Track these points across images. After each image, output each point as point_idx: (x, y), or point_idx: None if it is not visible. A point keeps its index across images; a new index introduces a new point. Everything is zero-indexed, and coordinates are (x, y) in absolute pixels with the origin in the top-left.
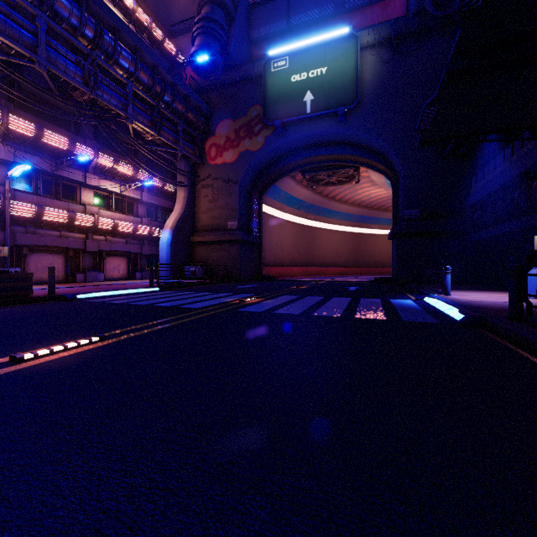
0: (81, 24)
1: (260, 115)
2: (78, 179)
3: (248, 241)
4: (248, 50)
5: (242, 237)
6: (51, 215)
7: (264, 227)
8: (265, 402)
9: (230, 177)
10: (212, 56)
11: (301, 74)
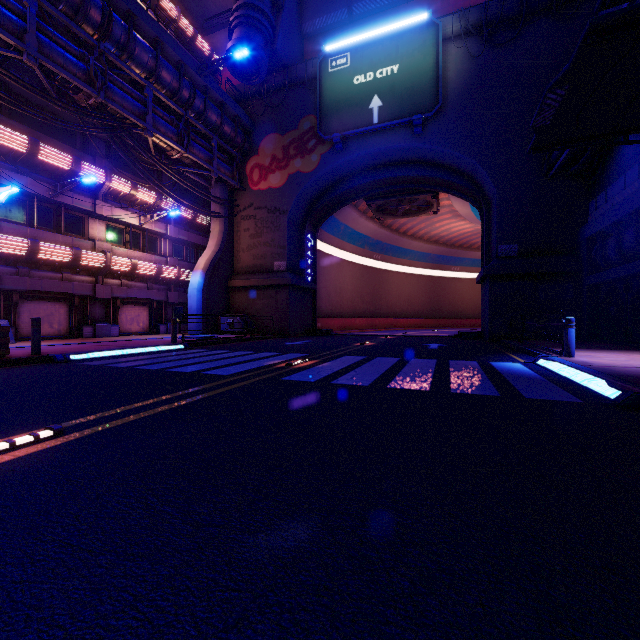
0: (84, 6)
1: (314, 127)
2: (85, 208)
3: (300, 285)
4: (300, 48)
5: (291, 280)
6: (49, 252)
7: (320, 269)
8: (317, 636)
9: (277, 206)
10: (254, 52)
11: (366, 74)
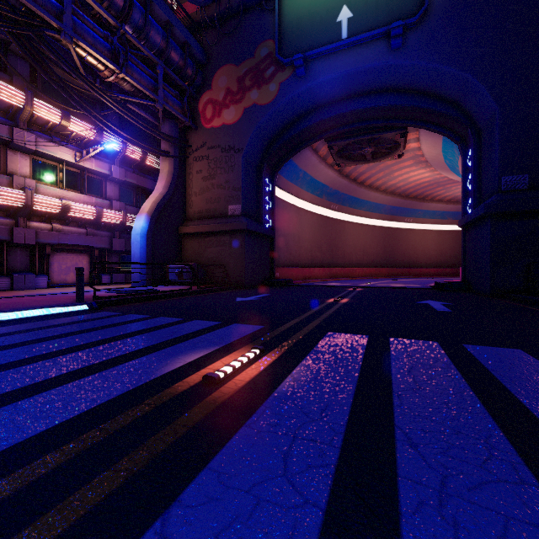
0: None
1: (273, 53)
2: None
3: (256, 231)
4: None
5: (247, 225)
6: None
7: (278, 217)
8: None
9: (231, 144)
10: None
11: None
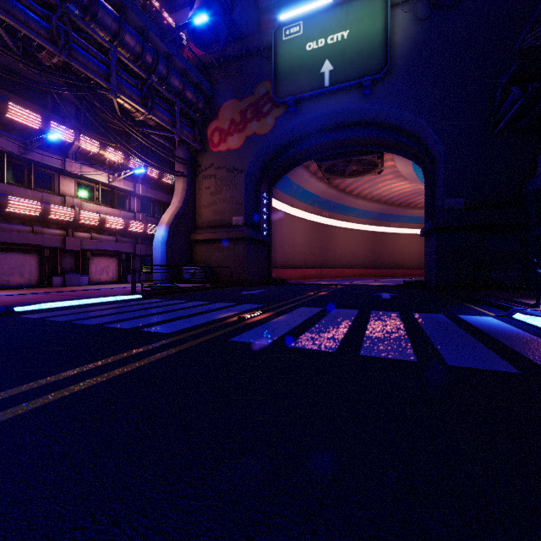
0: None
1: (269, 92)
2: (55, 166)
3: (256, 239)
4: (256, 21)
5: (248, 233)
6: (18, 206)
7: (274, 224)
8: None
9: (235, 165)
10: (213, 21)
11: (318, 40)
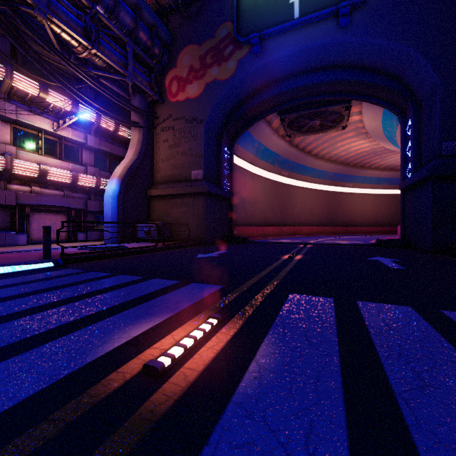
0: None
1: (231, 33)
2: None
3: (217, 194)
4: None
5: (208, 188)
6: None
7: (236, 182)
8: None
9: (194, 115)
10: None
11: None
